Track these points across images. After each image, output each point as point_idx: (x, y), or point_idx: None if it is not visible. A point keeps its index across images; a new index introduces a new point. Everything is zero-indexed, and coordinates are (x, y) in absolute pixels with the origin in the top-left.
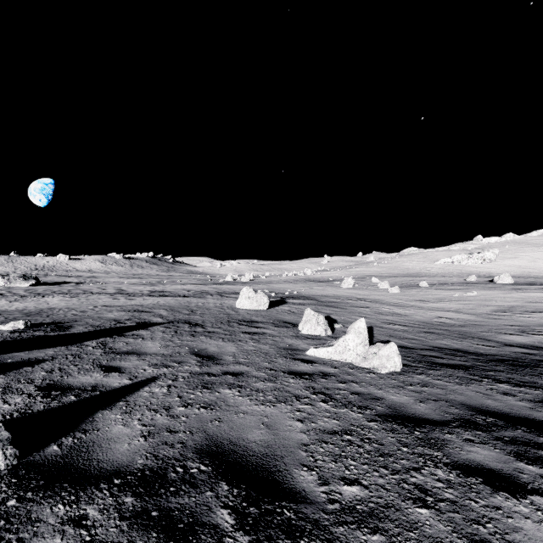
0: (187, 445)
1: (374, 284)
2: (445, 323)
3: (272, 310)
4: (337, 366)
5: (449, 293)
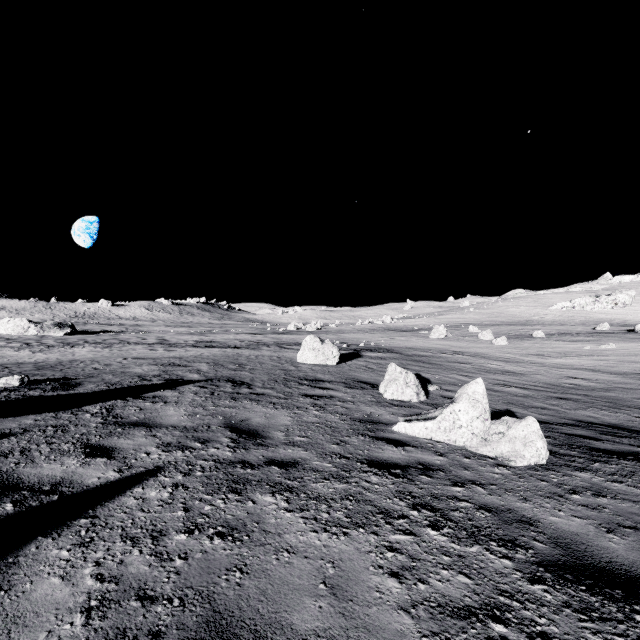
0: None
1: (473, 334)
2: (581, 386)
3: (343, 366)
4: (443, 453)
5: (575, 345)
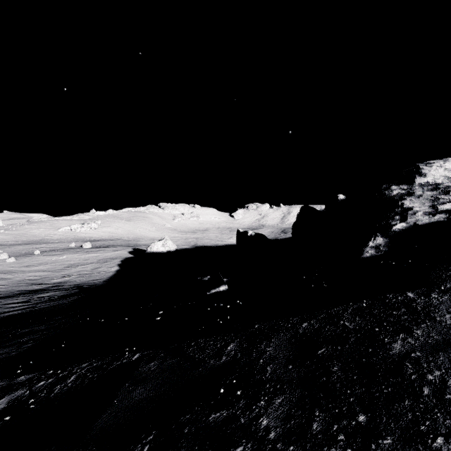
0: None
1: None
2: (31, 279)
3: None
4: None
5: (51, 258)
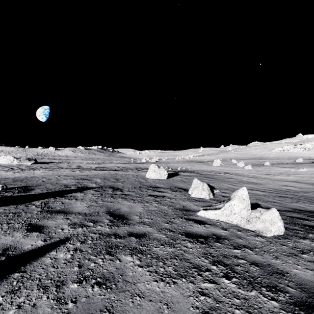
0: None
1: (234, 164)
2: (291, 190)
3: (170, 180)
4: (226, 228)
5: (286, 169)
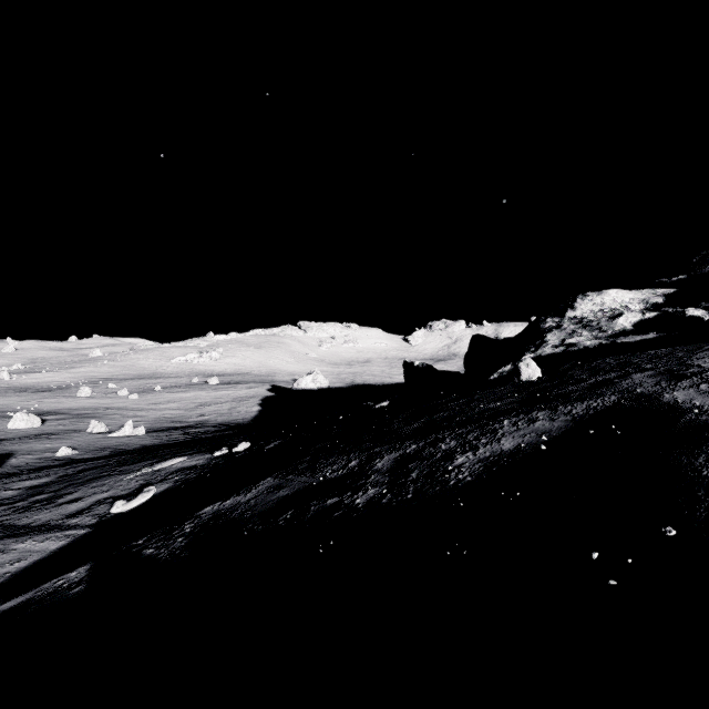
0: (106, 447)
1: (113, 391)
2: (168, 417)
3: (47, 426)
4: (124, 437)
5: (176, 395)
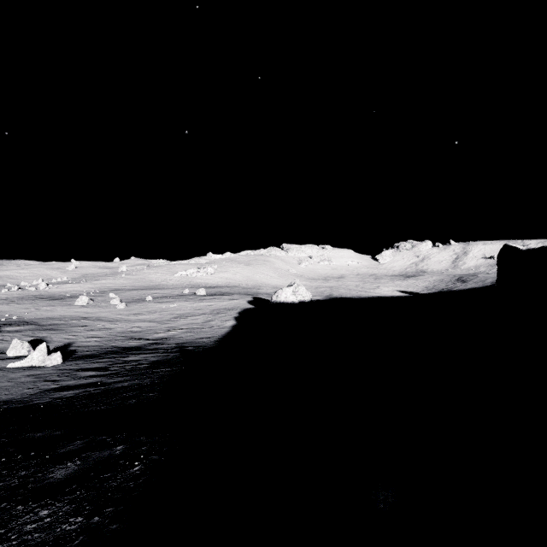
0: None
1: (110, 300)
2: (133, 331)
3: None
4: (24, 369)
5: (161, 305)
